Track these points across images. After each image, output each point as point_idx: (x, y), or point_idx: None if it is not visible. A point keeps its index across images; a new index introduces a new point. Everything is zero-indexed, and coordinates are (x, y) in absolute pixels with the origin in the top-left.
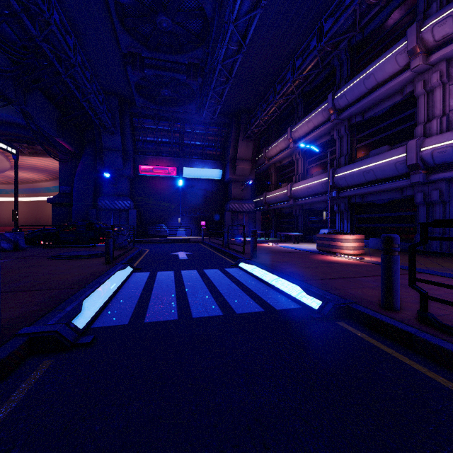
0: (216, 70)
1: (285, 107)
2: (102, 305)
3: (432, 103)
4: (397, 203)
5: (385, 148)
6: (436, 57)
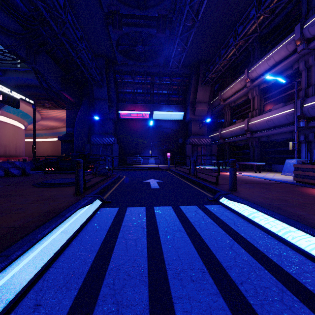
0: (183, 15)
1: (239, 54)
2: None
3: None
4: None
5: None
6: None
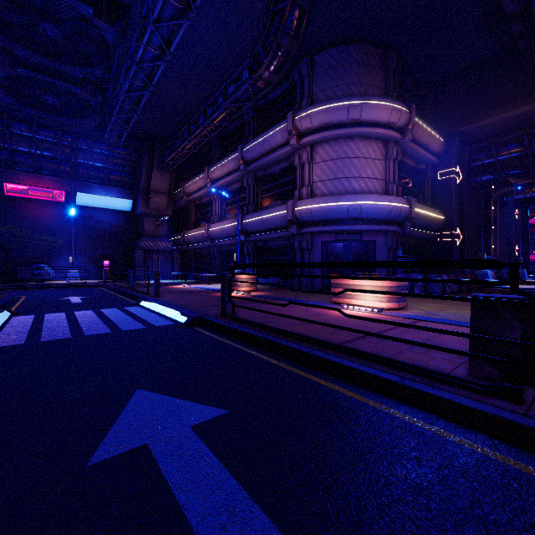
0: (120, 96)
1: (205, 143)
2: None
3: (304, 174)
4: (287, 248)
5: (278, 202)
6: (304, 142)
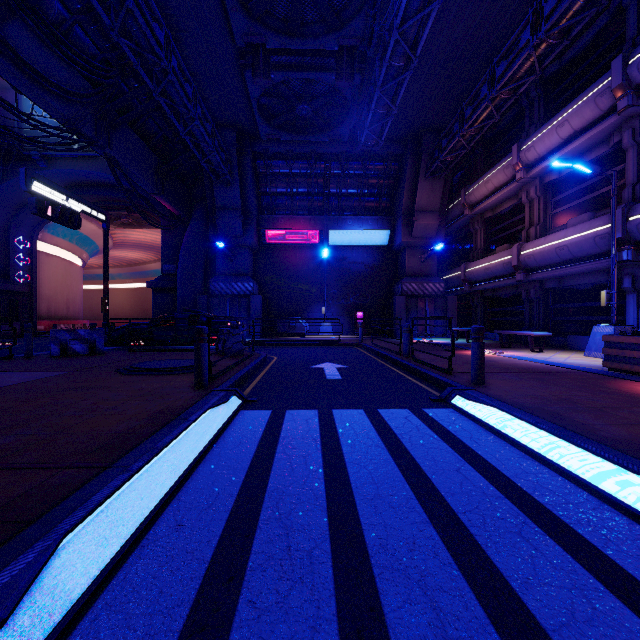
0: (387, 48)
1: (503, 113)
2: (121, 546)
3: None
4: None
5: None
6: None
